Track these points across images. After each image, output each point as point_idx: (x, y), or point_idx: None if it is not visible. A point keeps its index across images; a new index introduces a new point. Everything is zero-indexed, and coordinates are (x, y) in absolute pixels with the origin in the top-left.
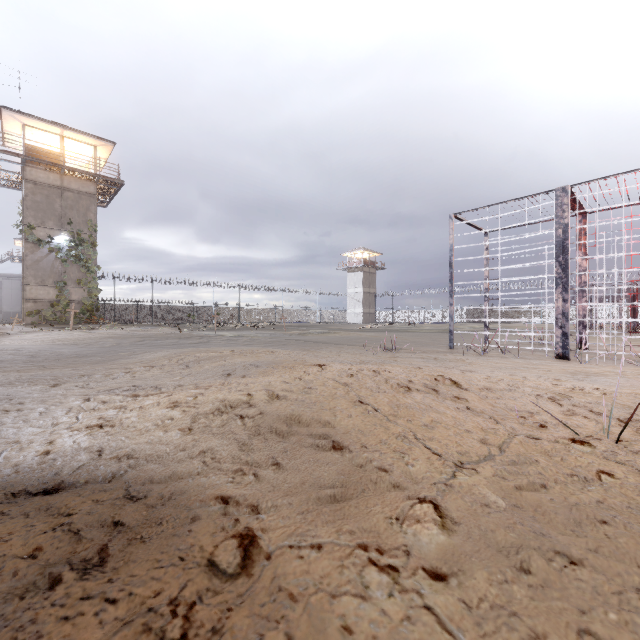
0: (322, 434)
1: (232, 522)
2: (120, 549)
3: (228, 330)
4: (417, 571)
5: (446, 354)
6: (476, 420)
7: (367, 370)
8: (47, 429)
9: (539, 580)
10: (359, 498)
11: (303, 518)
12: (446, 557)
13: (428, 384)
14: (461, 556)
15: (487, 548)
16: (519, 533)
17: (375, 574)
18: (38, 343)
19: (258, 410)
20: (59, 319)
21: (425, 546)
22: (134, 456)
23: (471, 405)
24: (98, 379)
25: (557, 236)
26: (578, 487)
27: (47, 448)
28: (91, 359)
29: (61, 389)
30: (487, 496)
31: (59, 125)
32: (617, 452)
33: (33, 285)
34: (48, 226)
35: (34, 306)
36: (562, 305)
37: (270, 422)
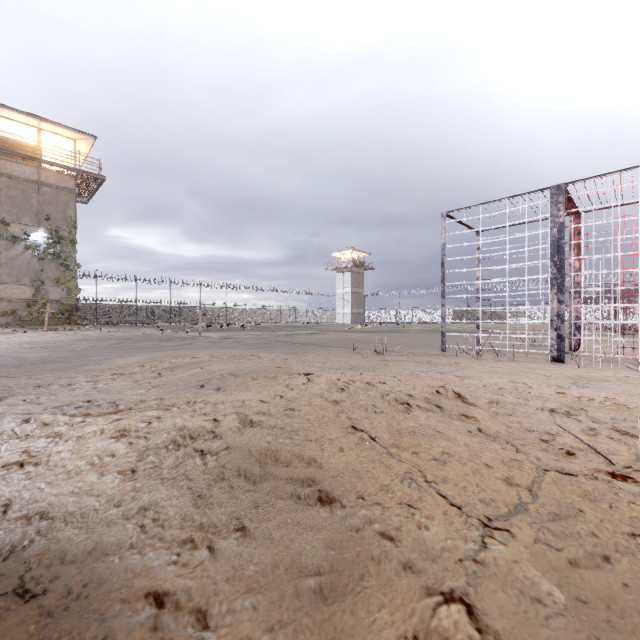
0: (305, 479)
1: None
2: None
3: (214, 331)
4: None
5: (439, 357)
6: (493, 449)
7: (360, 382)
8: None
9: None
10: (356, 594)
11: None
12: None
13: (430, 399)
14: None
15: None
16: None
17: None
18: (3, 346)
19: (224, 444)
20: (36, 319)
21: None
22: (50, 515)
23: (482, 426)
24: (53, 391)
25: (552, 235)
26: None
27: None
28: (56, 365)
29: (3, 405)
30: (537, 583)
31: (36, 117)
32: None
33: (8, 284)
34: (24, 222)
35: (9, 306)
36: (557, 306)
37: (238, 461)
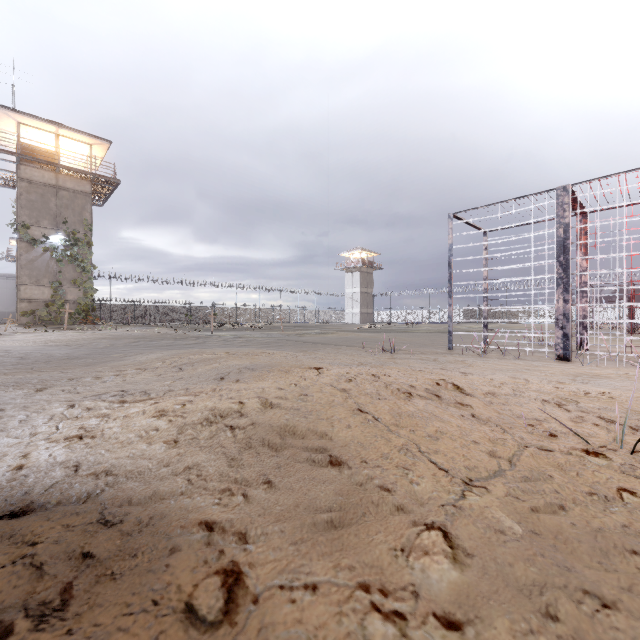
0: (318, 447)
1: (216, 554)
2: (86, 589)
3: (225, 330)
4: (427, 618)
5: (445, 355)
6: (483, 429)
7: (366, 374)
8: (24, 440)
9: (569, 629)
10: (359, 524)
11: (296, 550)
12: (460, 600)
13: (430, 389)
14: (477, 599)
15: (506, 588)
16: (540, 567)
17: (379, 624)
18: (30, 344)
19: (250, 420)
20: (54, 319)
21: (435, 585)
22: (113, 472)
23: (476, 412)
24: (87, 383)
25: (558, 236)
26: (599, 508)
27: (20, 462)
28: (82, 361)
29: (46, 394)
30: (501, 521)
31: (54, 123)
32: (635, 465)
33: (28, 285)
34: (43, 225)
35: (29, 306)
36: (563, 306)
37: (262, 434)
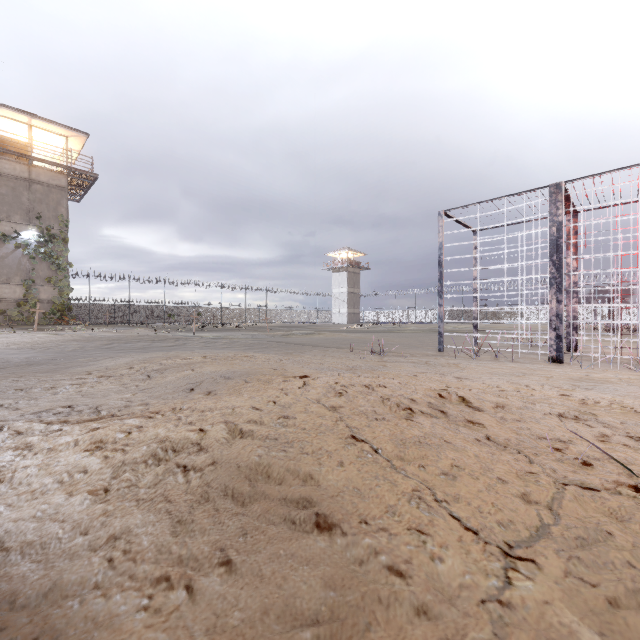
0: (301, 499)
1: None
2: None
3: (209, 331)
4: None
5: (437, 358)
6: (505, 460)
7: (358, 385)
8: None
9: None
10: None
11: None
12: None
13: (433, 404)
14: None
15: None
16: None
17: None
18: None
19: (210, 458)
20: (27, 319)
21: None
22: (5, 545)
23: (490, 433)
24: (35, 395)
25: (551, 234)
26: None
27: None
28: (42, 367)
29: None
30: (575, 632)
31: (26, 113)
32: None
33: None
34: (14, 220)
35: None
36: (556, 306)
37: (225, 479)
